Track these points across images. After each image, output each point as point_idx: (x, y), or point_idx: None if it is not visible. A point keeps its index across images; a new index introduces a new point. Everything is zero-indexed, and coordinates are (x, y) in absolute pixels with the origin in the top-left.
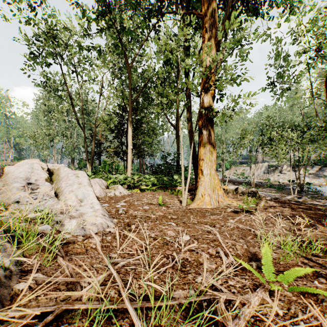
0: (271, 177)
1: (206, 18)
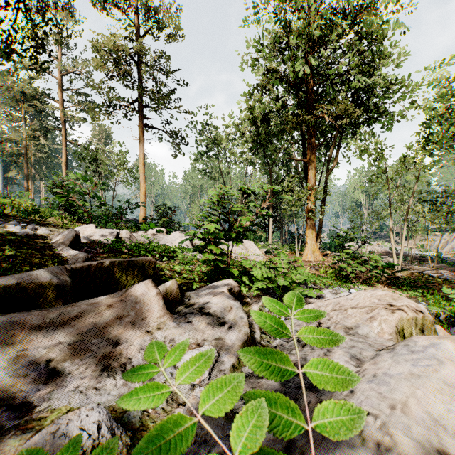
0: None
1: (309, 164)
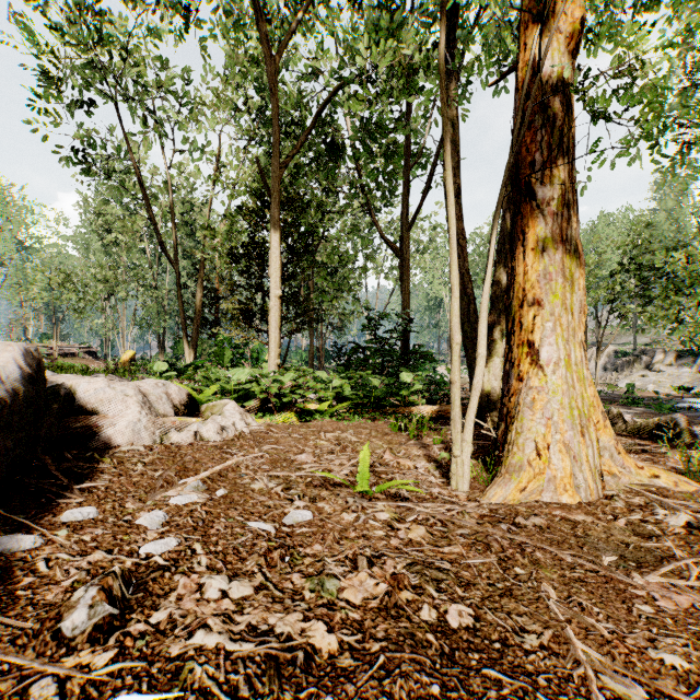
0: (623, 379)
1: None
